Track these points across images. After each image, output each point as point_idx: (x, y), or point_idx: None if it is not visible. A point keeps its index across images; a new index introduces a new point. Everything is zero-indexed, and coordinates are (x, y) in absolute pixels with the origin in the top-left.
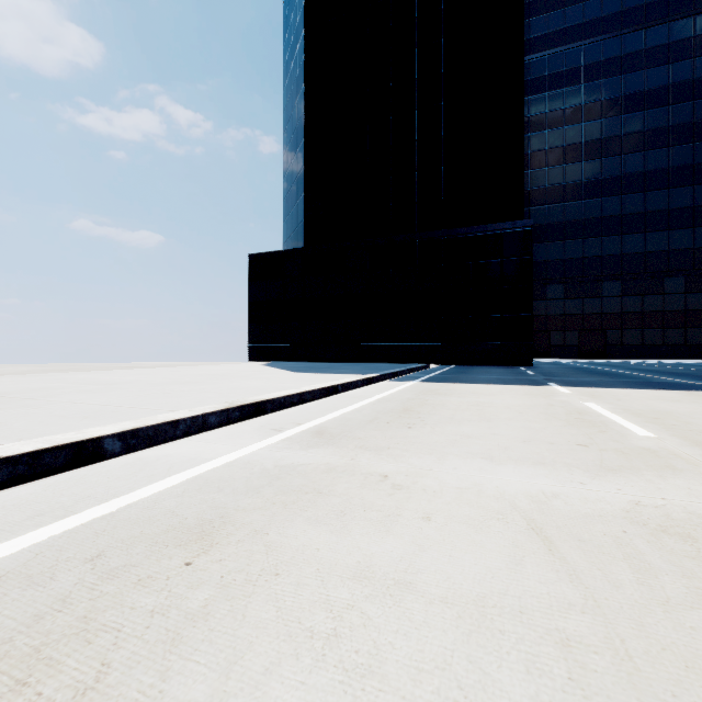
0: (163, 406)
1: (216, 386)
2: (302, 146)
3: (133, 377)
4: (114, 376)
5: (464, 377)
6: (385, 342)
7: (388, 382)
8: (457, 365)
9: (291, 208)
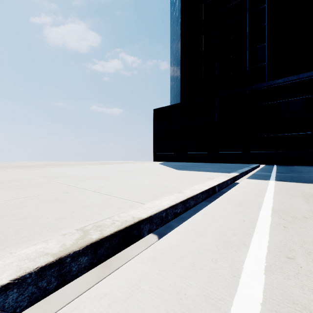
0: (1, 230)
1: (115, 183)
2: (179, 50)
3: (81, 171)
4: (74, 170)
5: (309, 177)
6: (227, 151)
7: (249, 180)
8: (278, 165)
9: (174, 85)
